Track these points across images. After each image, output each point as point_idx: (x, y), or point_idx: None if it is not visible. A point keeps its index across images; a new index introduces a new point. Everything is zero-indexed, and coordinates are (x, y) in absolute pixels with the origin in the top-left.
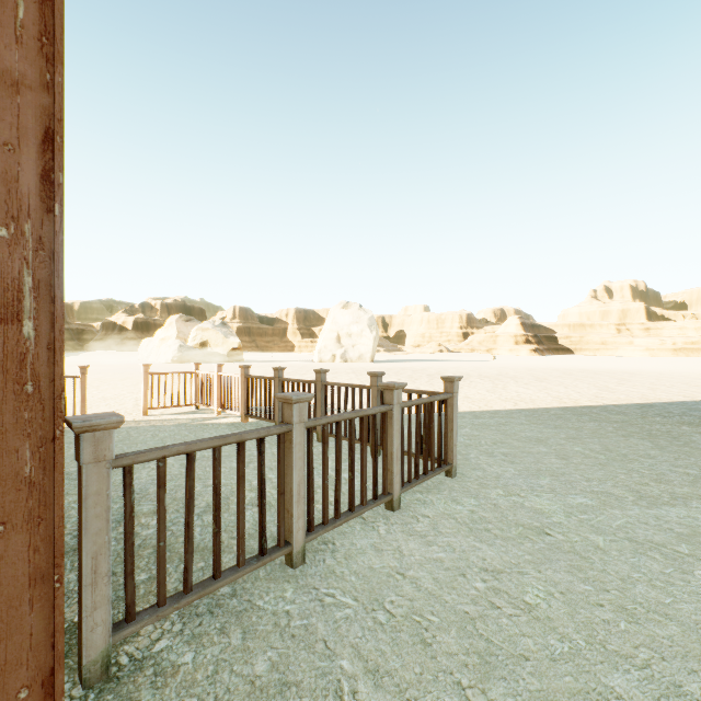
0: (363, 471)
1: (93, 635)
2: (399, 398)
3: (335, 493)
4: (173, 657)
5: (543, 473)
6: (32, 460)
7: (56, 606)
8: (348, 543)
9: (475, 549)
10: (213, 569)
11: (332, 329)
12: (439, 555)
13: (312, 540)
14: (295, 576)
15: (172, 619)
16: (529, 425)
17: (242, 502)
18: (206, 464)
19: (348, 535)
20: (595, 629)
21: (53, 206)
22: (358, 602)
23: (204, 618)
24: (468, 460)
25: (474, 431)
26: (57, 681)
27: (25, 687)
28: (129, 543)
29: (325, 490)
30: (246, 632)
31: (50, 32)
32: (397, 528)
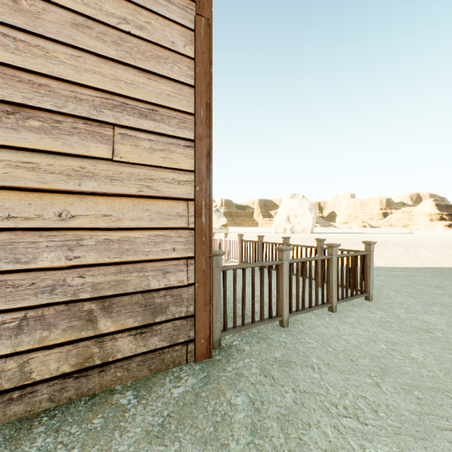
0: (316, 288)
1: (216, 331)
2: (336, 252)
3: (302, 297)
4: (241, 347)
5: (436, 304)
6: (204, 263)
7: (210, 314)
8: (309, 322)
9: (382, 333)
10: (251, 319)
11: (284, 212)
12: (360, 333)
13: (290, 319)
14: (285, 330)
15: (236, 336)
16: (431, 277)
17: (262, 292)
18: (228, 284)
19: (309, 319)
20: (451, 371)
21: (209, 177)
22: (317, 343)
23: (249, 338)
24: (381, 293)
25: (387, 278)
26: (211, 340)
27: (203, 339)
28: (225, 300)
29: (297, 294)
30: (268, 344)
31: (208, 117)
32: (335, 319)
